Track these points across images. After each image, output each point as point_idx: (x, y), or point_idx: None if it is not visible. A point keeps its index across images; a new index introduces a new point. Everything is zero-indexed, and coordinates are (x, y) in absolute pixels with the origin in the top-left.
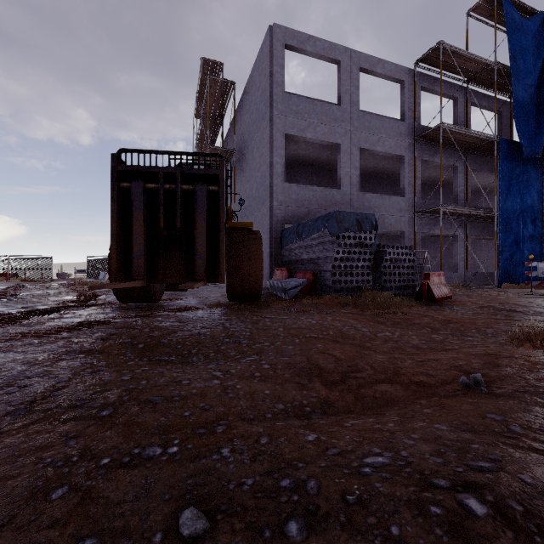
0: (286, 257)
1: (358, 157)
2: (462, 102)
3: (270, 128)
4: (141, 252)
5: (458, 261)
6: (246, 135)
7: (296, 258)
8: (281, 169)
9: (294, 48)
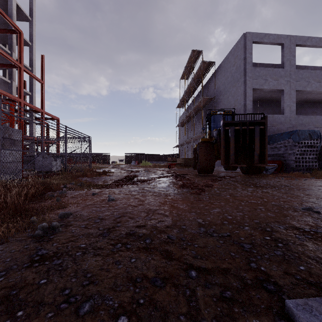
0: None
1: (294, 96)
2: None
3: (244, 86)
4: (233, 153)
5: None
6: (221, 89)
7: None
8: (250, 107)
9: (257, 42)
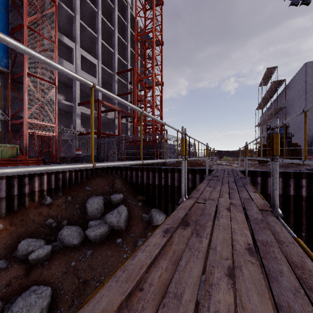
0: None
1: None
2: None
3: (305, 102)
4: None
5: None
6: (291, 100)
7: None
8: (311, 116)
9: None
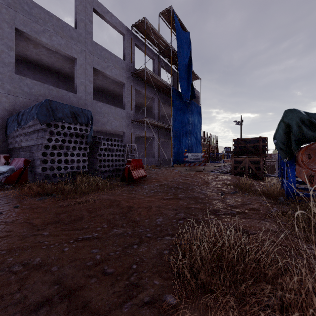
0: (11, 145)
1: (92, 73)
2: (157, 63)
3: None
4: None
5: (155, 152)
6: None
7: (18, 145)
8: (9, 59)
9: None
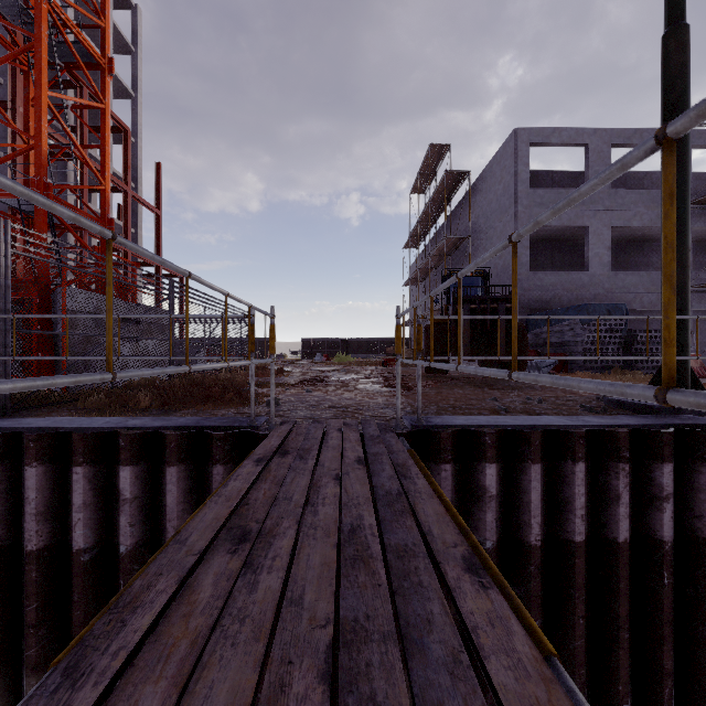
0: (532, 340)
1: (609, 237)
2: None
3: (515, 223)
4: (468, 343)
5: None
6: (481, 221)
7: (544, 342)
8: (526, 259)
9: (538, 143)
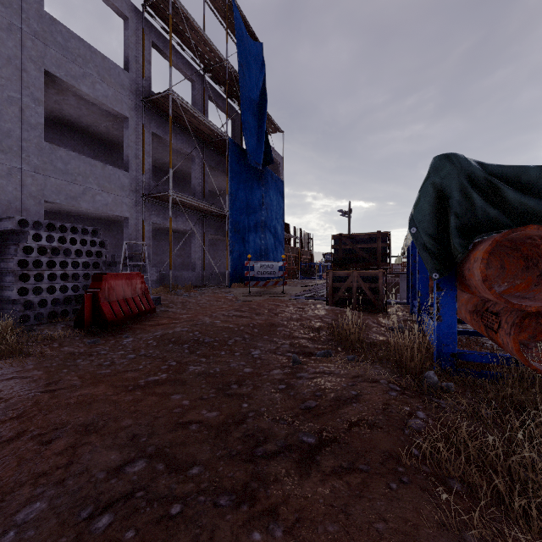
0: None
1: (40, 83)
2: (200, 90)
3: None
4: None
5: (196, 260)
6: None
7: None
8: None
9: None
